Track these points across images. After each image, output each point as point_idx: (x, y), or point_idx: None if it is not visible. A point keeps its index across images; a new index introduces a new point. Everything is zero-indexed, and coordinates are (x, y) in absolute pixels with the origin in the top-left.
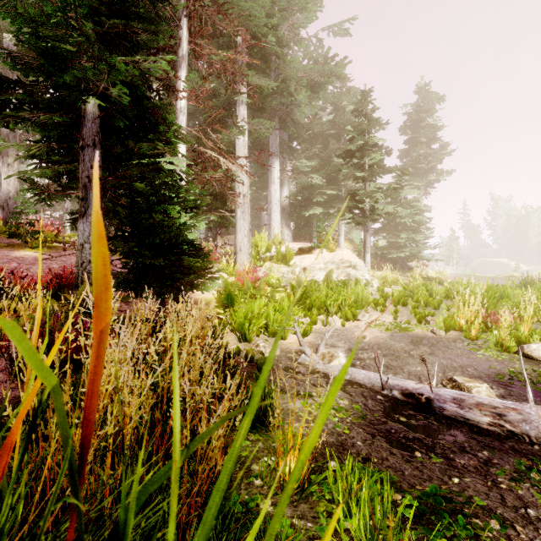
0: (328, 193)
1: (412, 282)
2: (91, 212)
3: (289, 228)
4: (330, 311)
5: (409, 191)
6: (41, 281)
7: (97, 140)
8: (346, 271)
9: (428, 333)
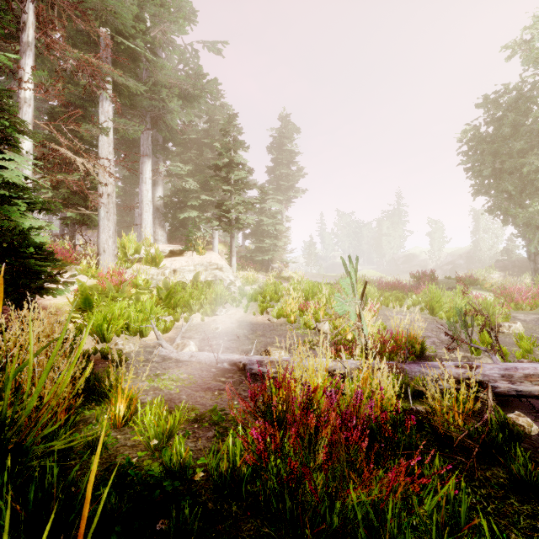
0: (203, 198)
1: (268, 282)
2: None
3: (164, 229)
4: (193, 309)
5: (272, 204)
6: None
7: None
8: (213, 273)
9: (266, 321)
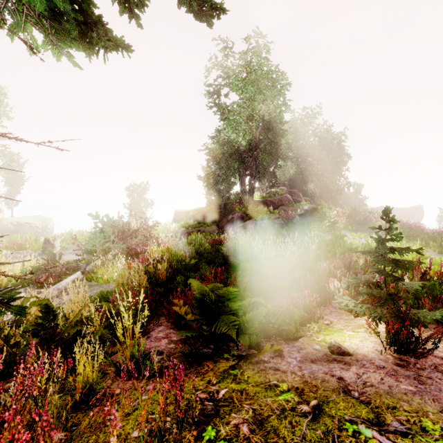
0: None
1: None
2: None
3: None
4: None
5: None
6: None
7: None
8: None
9: None
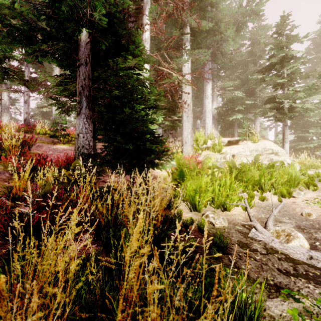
0: (247, 103)
1: None
2: (84, 111)
3: (217, 130)
4: (263, 188)
5: (316, 96)
6: (58, 161)
7: (88, 60)
8: (269, 157)
9: None
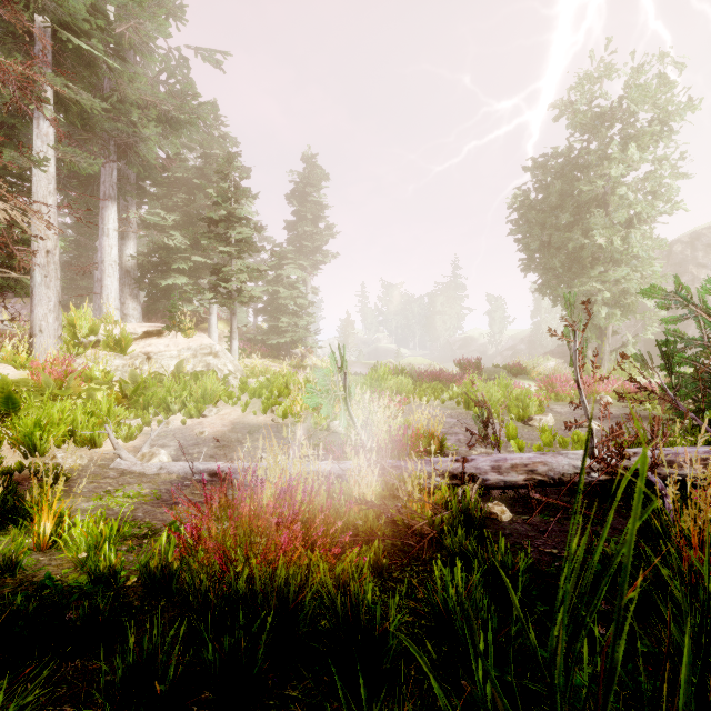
0: (194, 259)
1: (281, 372)
2: None
3: (137, 300)
4: (172, 409)
5: (292, 270)
6: None
7: None
8: (205, 361)
9: (268, 422)
